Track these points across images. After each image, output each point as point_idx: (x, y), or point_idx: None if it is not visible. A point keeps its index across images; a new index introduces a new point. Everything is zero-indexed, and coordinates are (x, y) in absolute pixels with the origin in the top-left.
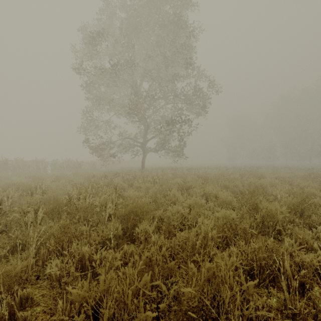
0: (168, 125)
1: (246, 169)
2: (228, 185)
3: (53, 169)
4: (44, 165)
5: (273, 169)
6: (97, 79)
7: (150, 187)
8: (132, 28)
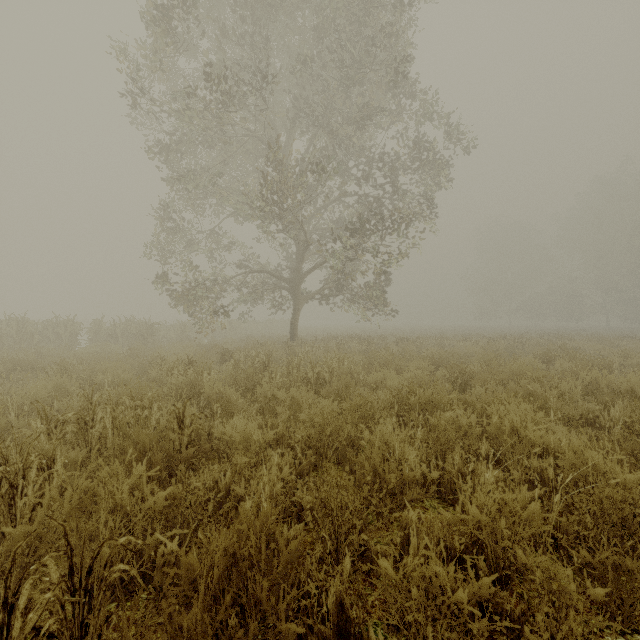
0: (352, 236)
1: (538, 342)
2: (546, 397)
3: (93, 340)
4: (72, 331)
5: (599, 340)
6: (180, 123)
7: (305, 404)
8: (266, 3)
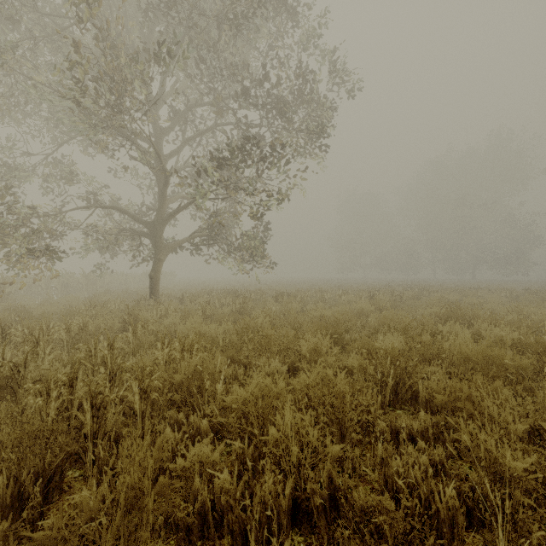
0: (222, 165)
1: (414, 295)
2: None
3: None
4: None
5: (456, 292)
6: None
7: None
8: None
